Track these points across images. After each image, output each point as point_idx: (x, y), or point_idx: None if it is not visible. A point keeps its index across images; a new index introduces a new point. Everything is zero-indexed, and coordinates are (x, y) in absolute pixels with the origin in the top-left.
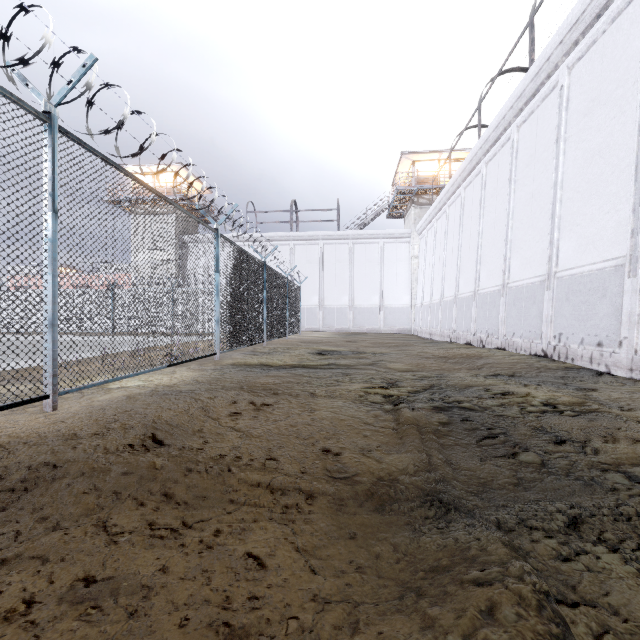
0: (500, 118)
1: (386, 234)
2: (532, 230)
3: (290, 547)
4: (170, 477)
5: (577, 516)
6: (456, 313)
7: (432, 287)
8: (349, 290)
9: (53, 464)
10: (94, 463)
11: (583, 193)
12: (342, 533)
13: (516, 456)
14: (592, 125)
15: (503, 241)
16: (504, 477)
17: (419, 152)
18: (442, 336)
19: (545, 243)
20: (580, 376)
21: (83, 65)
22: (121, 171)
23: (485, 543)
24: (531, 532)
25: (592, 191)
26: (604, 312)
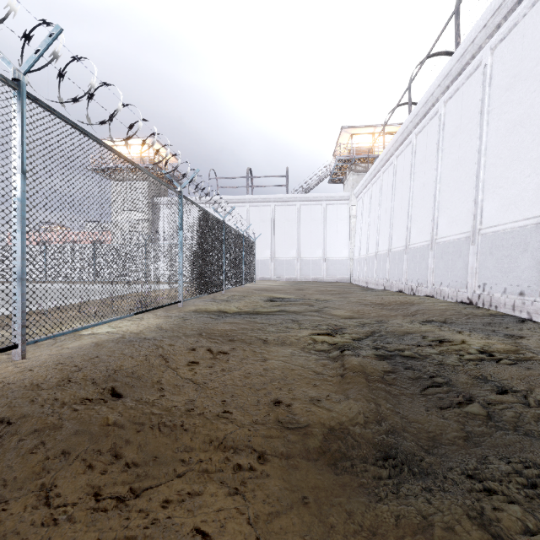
0: (429, 95)
1: (328, 197)
2: (458, 192)
3: (241, 517)
4: (122, 435)
5: (535, 478)
6: (389, 265)
7: (368, 242)
8: (296, 245)
9: (7, 420)
10: (48, 419)
11: (505, 159)
12: (295, 497)
13: (461, 406)
14: (513, 98)
15: (431, 202)
16: (452, 430)
17: (356, 126)
18: (377, 284)
19: (470, 204)
20: (505, 322)
21: (49, 35)
22: (90, 137)
23: (450, 520)
24: (491, 498)
25: (514, 157)
26: (526, 265)
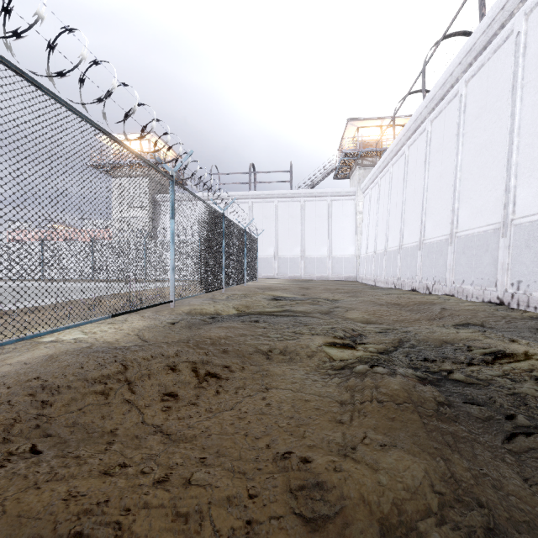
0: (447, 75)
1: (333, 192)
2: (483, 180)
3: None
4: None
5: None
6: (400, 262)
7: (376, 239)
8: (301, 242)
9: None
10: None
11: None
12: None
13: None
14: None
15: (450, 192)
16: None
17: (363, 119)
18: (386, 283)
19: (499, 191)
20: None
21: None
22: (45, 92)
23: None
24: None
25: None
26: None
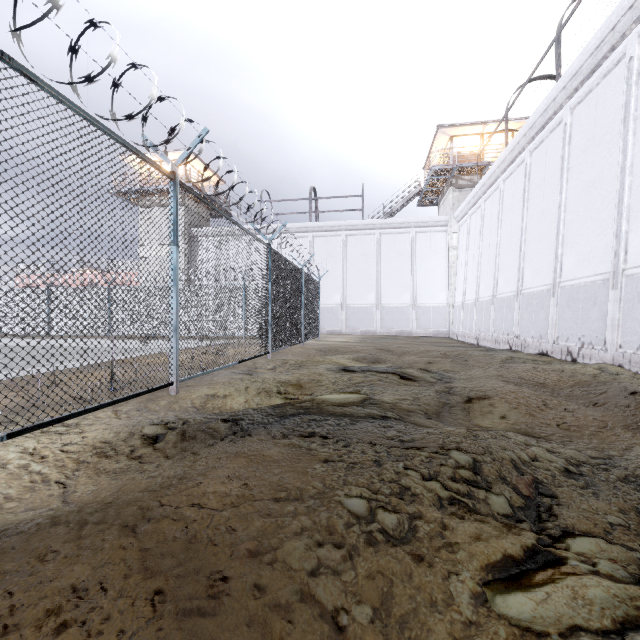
0: (605, 32)
1: (419, 222)
2: None
3: None
4: None
5: None
6: (519, 313)
7: (478, 282)
8: (375, 287)
9: None
10: None
11: None
12: None
13: None
14: None
15: (610, 209)
16: None
17: (459, 125)
18: (496, 342)
19: None
20: None
21: None
22: None
23: None
24: None
25: None
26: None
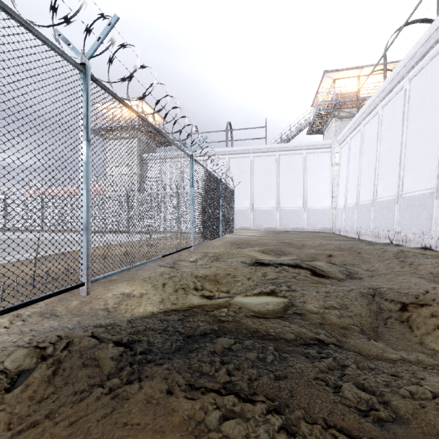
0: None
1: (309, 145)
2: None
3: None
4: None
5: None
6: (400, 213)
7: (359, 189)
8: (276, 195)
9: None
10: None
11: None
12: None
13: None
14: None
15: None
16: None
17: (341, 70)
18: (376, 237)
19: None
20: None
21: None
22: None
23: None
24: None
25: None
26: None
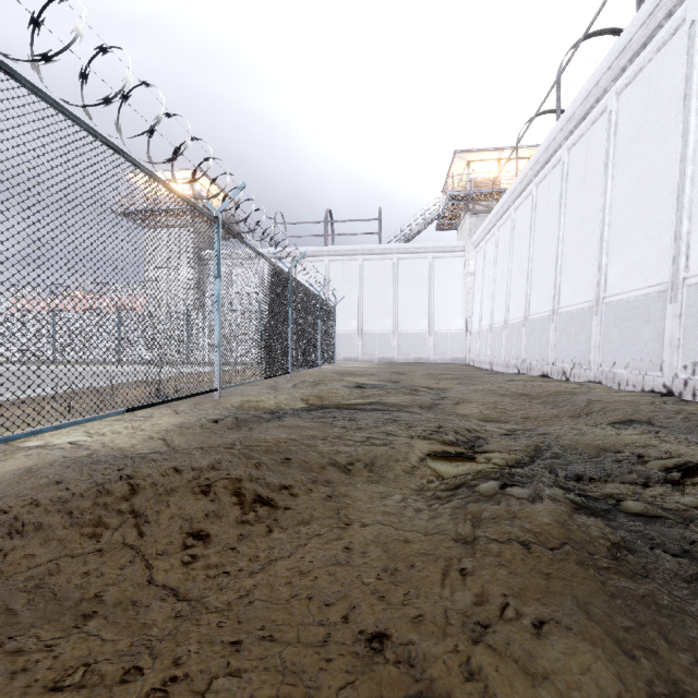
0: (591, 85)
1: (436, 247)
2: (642, 225)
3: None
4: None
5: None
6: (526, 338)
7: (493, 308)
8: (393, 313)
9: None
10: None
11: None
12: None
13: None
14: None
15: (595, 244)
16: None
17: (475, 150)
18: (507, 366)
19: (665, 240)
20: None
21: None
22: (23, 84)
23: None
24: None
25: None
26: None
